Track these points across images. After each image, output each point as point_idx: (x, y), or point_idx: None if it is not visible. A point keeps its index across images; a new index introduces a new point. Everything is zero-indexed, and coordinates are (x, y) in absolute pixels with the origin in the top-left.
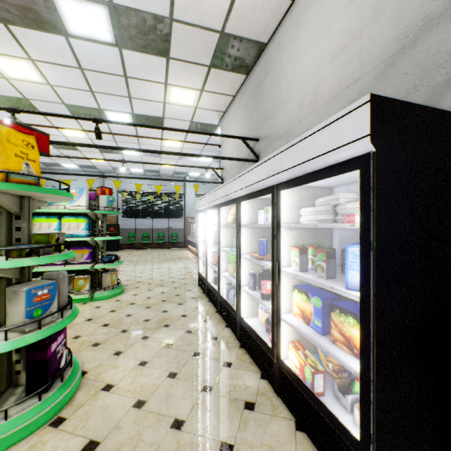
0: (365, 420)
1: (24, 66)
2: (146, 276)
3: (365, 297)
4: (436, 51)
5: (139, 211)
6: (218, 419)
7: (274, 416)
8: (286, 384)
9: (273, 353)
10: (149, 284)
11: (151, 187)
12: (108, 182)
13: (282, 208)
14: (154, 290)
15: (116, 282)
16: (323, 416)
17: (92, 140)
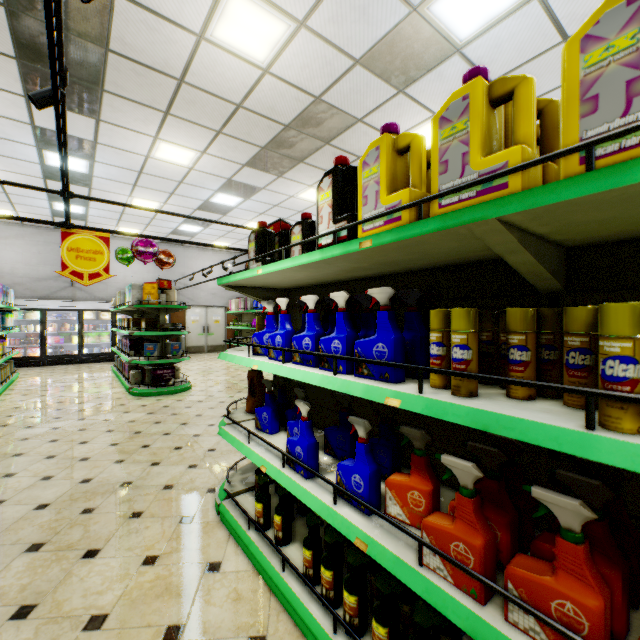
0: None
1: None
2: None
3: None
4: None
5: None
6: None
7: None
8: None
9: None
10: None
11: None
12: None
13: None
14: None
15: None
16: None
17: None
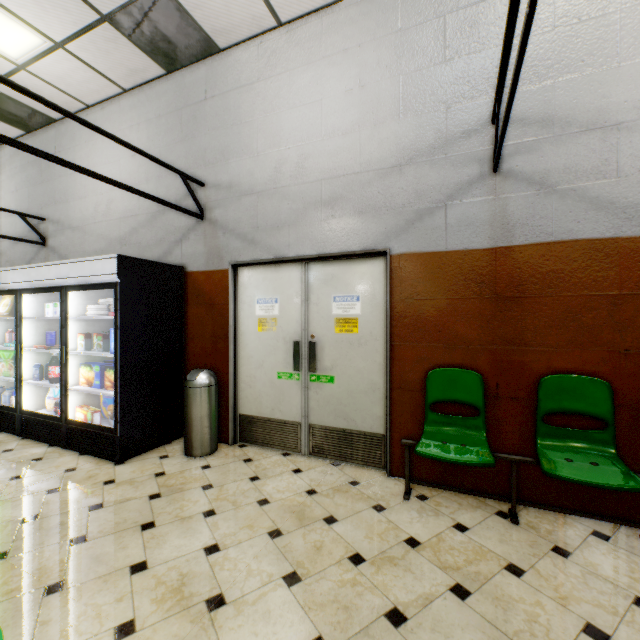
0: (116, 414)
1: None
2: None
3: (116, 353)
4: (172, 224)
5: None
6: (6, 472)
7: (62, 456)
8: (74, 436)
9: (62, 419)
10: None
11: None
12: None
13: (71, 304)
14: None
15: None
16: (98, 432)
17: None
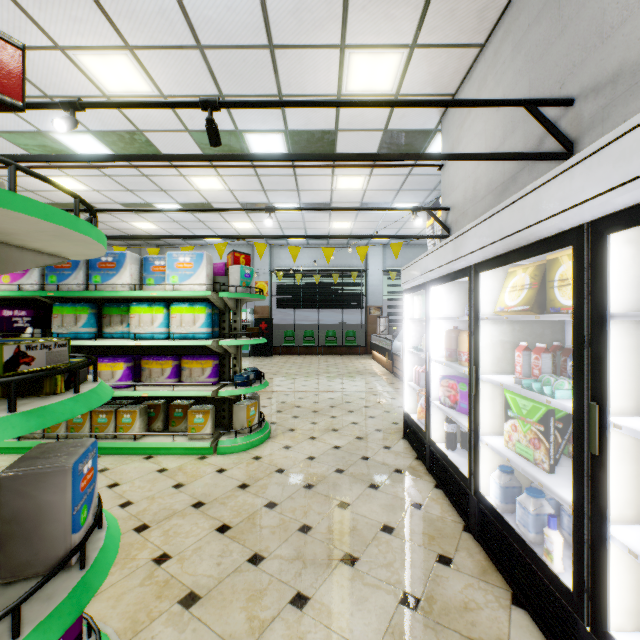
0: None
1: (123, 66)
2: (307, 406)
3: None
4: None
5: (300, 299)
6: None
7: None
8: None
9: None
10: (311, 423)
11: (317, 263)
12: (258, 258)
13: None
14: (321, 440)
15: (256, 420)
16: None
17: (233, 193)
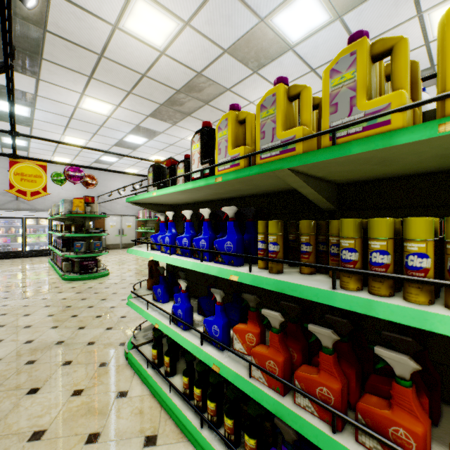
0: None
1: None
2: None
3: None
4: None
5: None
6: None
7: None
8: None
9: None
10: None
11: None
12: None
13: None
14: None
15: None
16: None
17: None
